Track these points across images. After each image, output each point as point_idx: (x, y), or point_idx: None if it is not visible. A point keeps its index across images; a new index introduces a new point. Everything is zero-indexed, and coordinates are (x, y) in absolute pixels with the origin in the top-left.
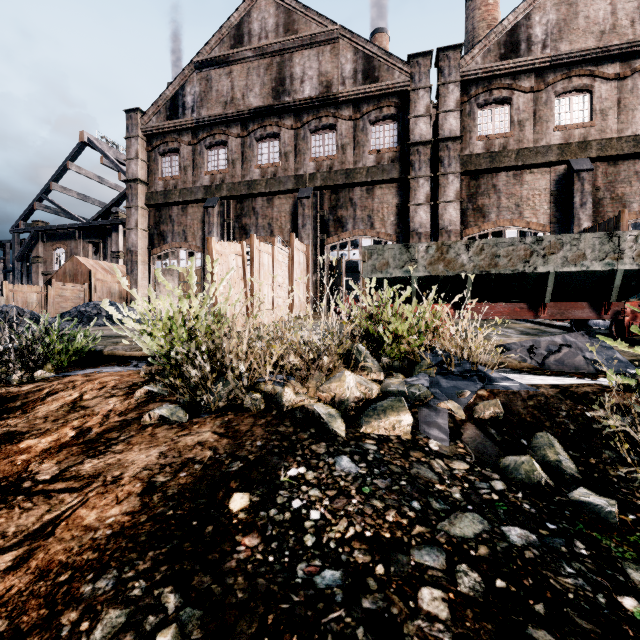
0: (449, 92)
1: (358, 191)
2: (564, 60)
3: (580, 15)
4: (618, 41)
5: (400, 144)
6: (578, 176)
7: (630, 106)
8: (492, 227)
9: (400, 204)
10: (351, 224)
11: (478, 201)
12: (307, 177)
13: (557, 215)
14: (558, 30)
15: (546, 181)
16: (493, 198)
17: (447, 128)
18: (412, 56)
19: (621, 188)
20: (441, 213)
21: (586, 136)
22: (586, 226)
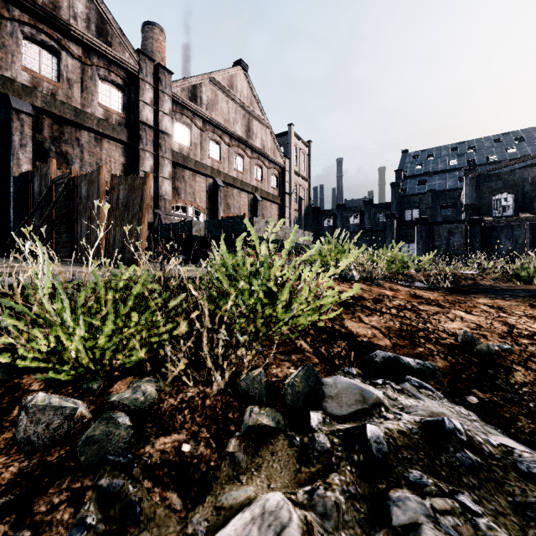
0: (166, 100)
1: (86, 135)
2: (214, 123)
3: (219, 104)
4: (231, 129)
5: (126, 114)
6: (220, 188)
7: (231, 162)
8: (183, 203)
9: (127, 164)
10: (78, 164)
11: (176, 183)
12: (21, 87)
13: (209, 205)
14: (212, 104)
15: (205, 184)
16: (183, 184)
17: (164, 125)
18: (142, 52)
19: (229, 200)
20: (161, 184)
21: (219, 168)
22: (222, 215)
